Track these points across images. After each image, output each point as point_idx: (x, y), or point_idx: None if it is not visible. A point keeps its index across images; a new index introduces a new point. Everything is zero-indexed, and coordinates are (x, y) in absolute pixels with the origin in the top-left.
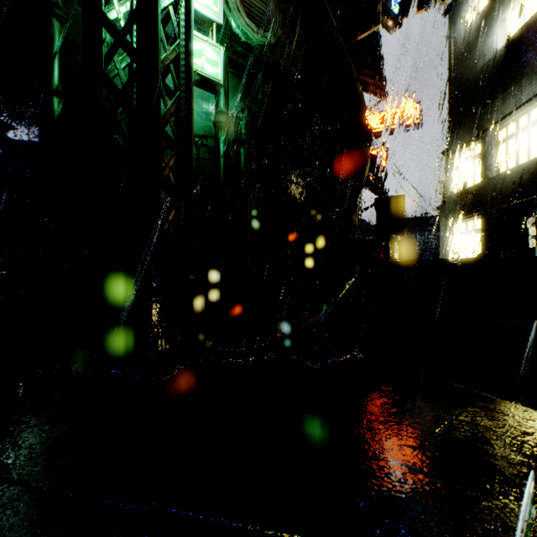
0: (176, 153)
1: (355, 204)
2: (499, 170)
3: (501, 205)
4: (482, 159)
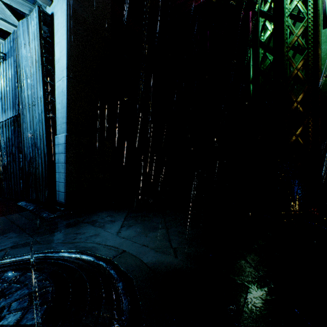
0: (304, 91)
1: None
2: None
3: None
4: None
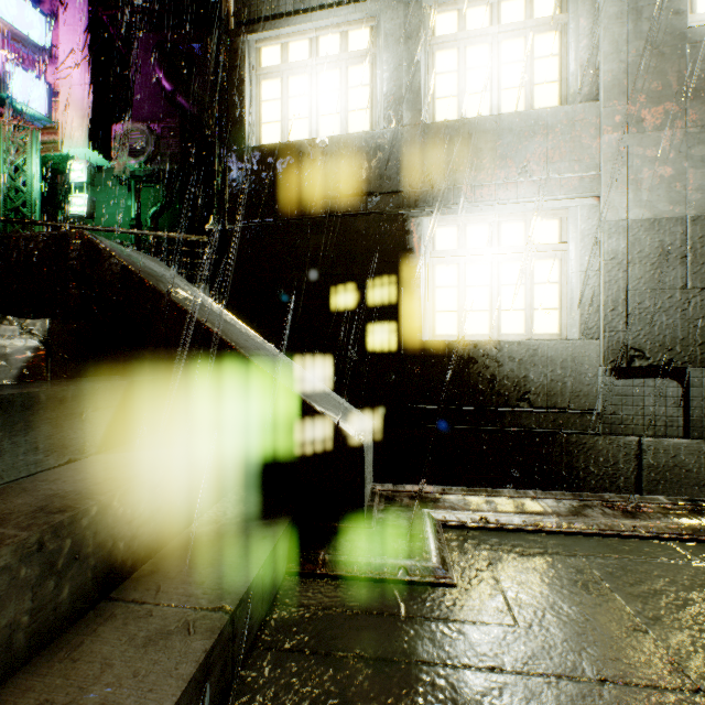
0: None
1: None
2: None
3: None
4: None
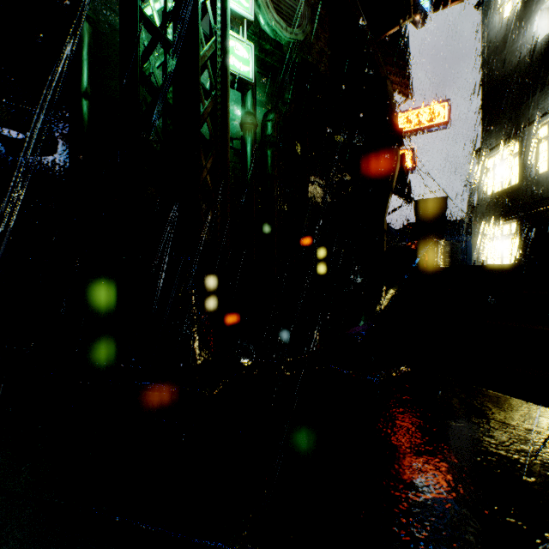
0: (213, 155)
1: (384, 207)
2: (540, 170)
3: (542, 207)
4: (519, 159)
